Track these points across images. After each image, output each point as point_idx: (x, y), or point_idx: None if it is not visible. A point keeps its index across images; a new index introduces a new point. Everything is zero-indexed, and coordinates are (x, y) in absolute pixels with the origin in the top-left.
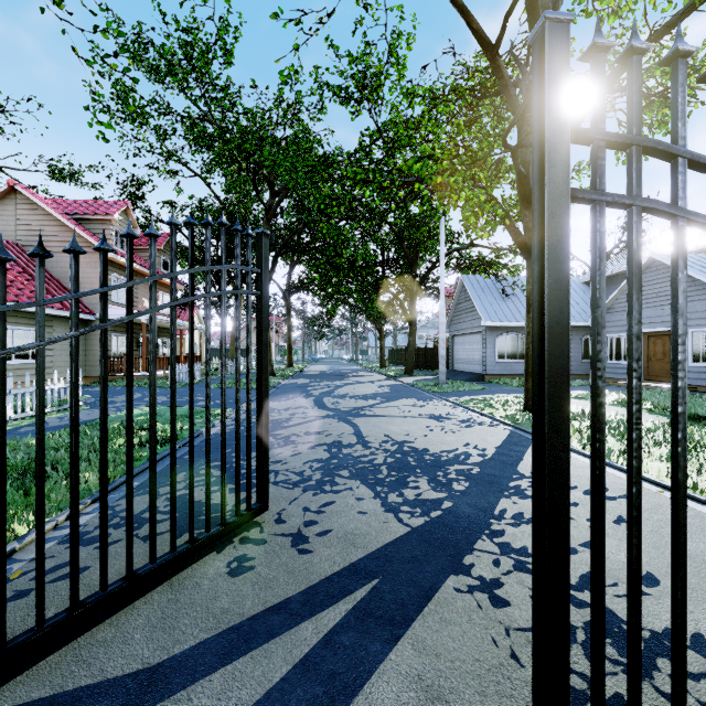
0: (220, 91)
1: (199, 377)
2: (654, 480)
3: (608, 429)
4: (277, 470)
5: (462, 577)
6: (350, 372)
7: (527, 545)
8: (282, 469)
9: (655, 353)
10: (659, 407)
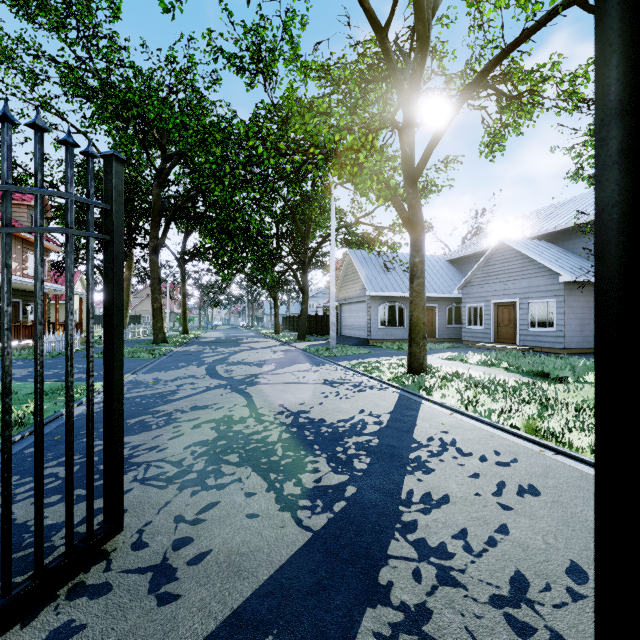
0: (101, 37)
1: (77, 346)
2: (534, 439)
3: (483, 389)
4: (149, 461)
5: (381, 609)
6: (245, 338)
7: (445, 540)
8: (157, 458)
9: (503, 320)
10: (514, 366)
